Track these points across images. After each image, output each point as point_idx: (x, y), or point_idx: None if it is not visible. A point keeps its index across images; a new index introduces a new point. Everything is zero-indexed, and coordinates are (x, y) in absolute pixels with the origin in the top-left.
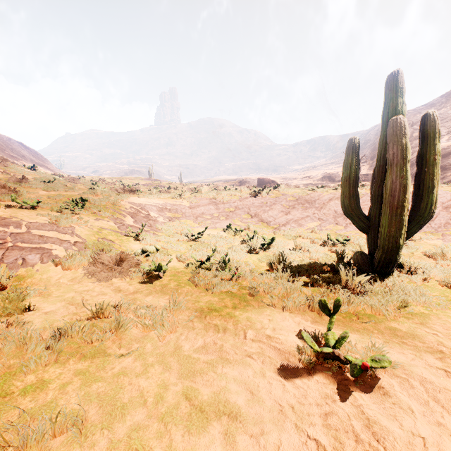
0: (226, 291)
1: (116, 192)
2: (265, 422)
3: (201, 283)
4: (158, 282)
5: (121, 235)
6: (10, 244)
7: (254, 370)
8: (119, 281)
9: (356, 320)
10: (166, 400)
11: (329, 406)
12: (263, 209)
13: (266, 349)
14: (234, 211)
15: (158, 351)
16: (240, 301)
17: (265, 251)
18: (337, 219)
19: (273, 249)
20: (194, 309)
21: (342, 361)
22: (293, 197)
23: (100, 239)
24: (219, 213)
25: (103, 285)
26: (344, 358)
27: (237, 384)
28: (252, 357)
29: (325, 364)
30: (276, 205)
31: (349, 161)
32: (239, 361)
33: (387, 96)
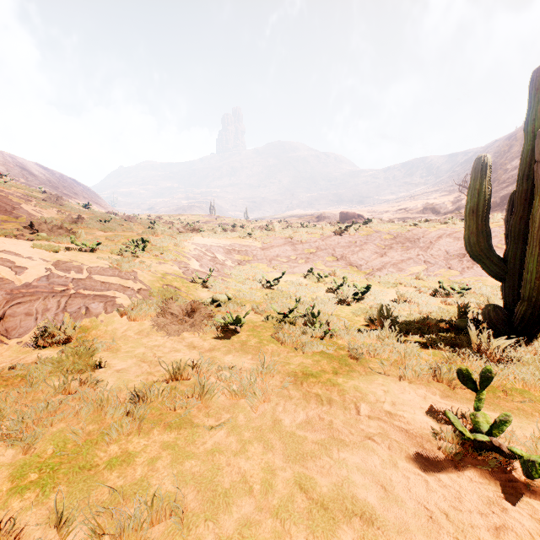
0: (320, 351)
1: (177, 232)
2: (412, 531)
3: (287, 341)
4: (236, 338)
5: (187, 282)
6: (73, 291)
7: (380, 457)
8: (190, 335)
9: (503, 396)
10: (276, 489)
11: (498, 517)
12: (352, 250)
13: (388, 430)
14: (315, 252)
15: (253, 424)
16: (340, 364)
17: (358, 303)
18: (449, 262)
19: (368, 299)
20: (285, 373)
21: (505, 454)
22: (389, 235)
23: (165, 286)
24: (297, 256)
25: (174, 340)
26: (507, 450)
27: (361, 475)
28: (374, 440)
29: (475, 456)
30: (368, 245)
31: (476, 186)
32: (358, 444)
33: (532, 97)
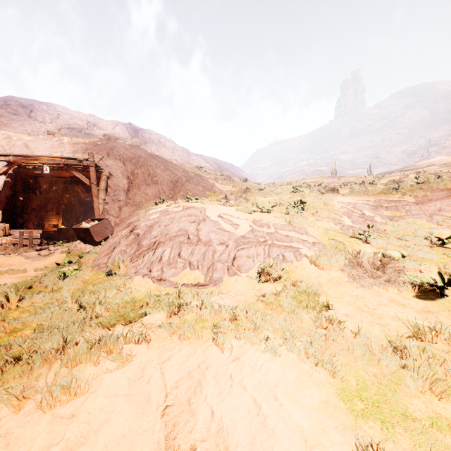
0: None
1: (318, 193)
2: None
3: None
4: (446, 302)
5: (347, 237)
6: (270, 242)
7: None
8: (383, 290)
9: None
10: None
11: None
12: None
13: None
14: None
15: None
16: None
17: None
18: None
19: None
20: None
21: None
22: None
23: (331, 241)
24: None
25: (370, 293)
26: None
27: None
28: None
29: None
30: None
31: None
32: None
33: None
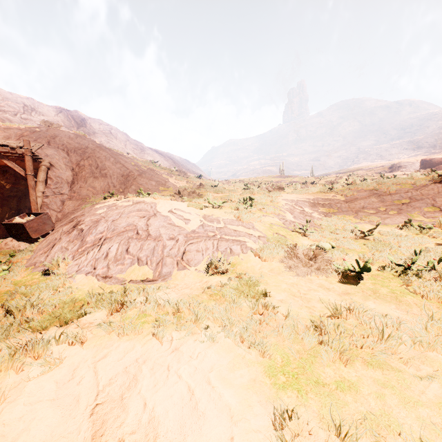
0: None
1: (266, 191)
2: None
3: (430, 295)
4: (361, 285)
5: (289, 231)
6: (219, 236)
7: None
8: (314, 277)
9: None
10: None
11: None
12: None
13: None
14: (408, 203)
15: None
16: None
17: None
18: None
19: None
20: None
21: None
22: None
23: (274, 234)
24: (386, 207)
25: (303, 280)
26: None
27: None
28: None
29: None
30: None
31: None
32: None
33: None
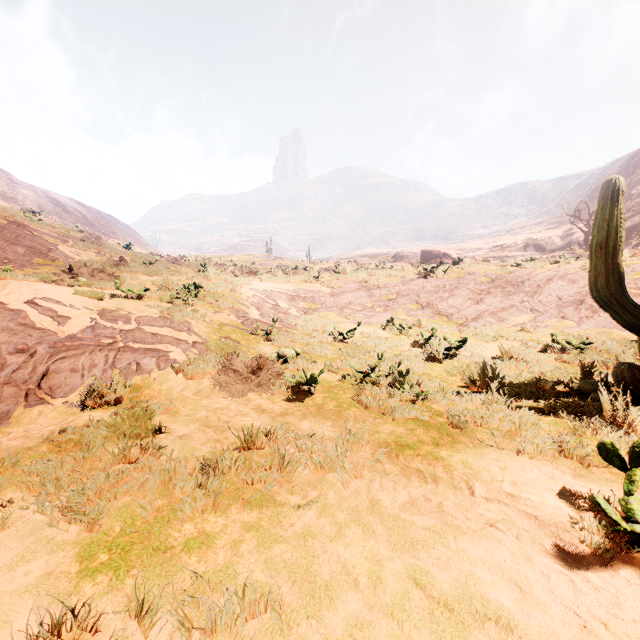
0: (413, 418)
1: (232, 275)
2: None
3: (373, 405)
4: (310, 401)
5: (247, 334)
6: (121, 345)
7: (509, 549)
8: (256, 397)
9: None
10: (387, 584)
11: None
12: (440, 296)
13: (513, 516)
14: (395, 298)
15: (347, 504)
16: (441, 434)
17: (452, 359)
18: (563, 310)
19: (464, 355)
20: (375, 443)
21: None
22: (486, 277)
23: (222, 339)
24: (373, 303)
25: (238, 402)
26: None
27: (488, 570)
28: (497, 527)
29: (630, 552)
30: (460, 289)
31: (605, 216)
32: (479, 533)
33: None
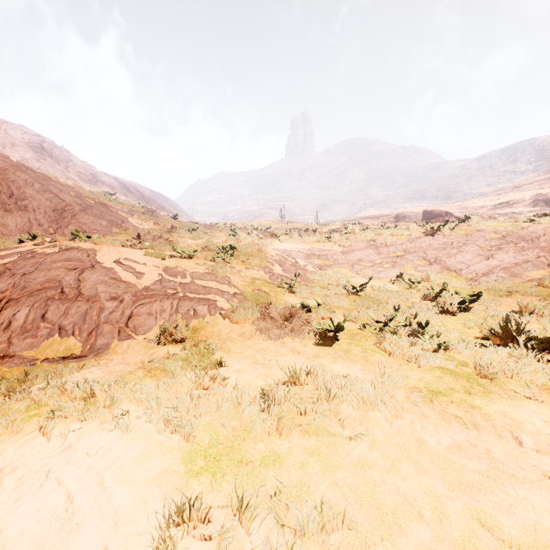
0: (438, 366)
1: (257, 238)
2: None
3: (396, 352)
4: (336, 346)
5: (274, 287)
6: (181, 295)
7: None
8: (289, 340)
9: None
10: (452, 520)
11: None
12: (448, 252)
13: None
14: (402, 255)
15: (393, 441)
16: (471, 384)
17: (465, 312)
18: None
19: (478, 309)
20: (407, 388)
21: None
22: (496, 234)
23: (255, 291)
24: (382, 259)
25: (275, 344)
26: None
27: None
28: None
29: None
30: (468, 246)
31: None
32: (538, 483)
33: None
